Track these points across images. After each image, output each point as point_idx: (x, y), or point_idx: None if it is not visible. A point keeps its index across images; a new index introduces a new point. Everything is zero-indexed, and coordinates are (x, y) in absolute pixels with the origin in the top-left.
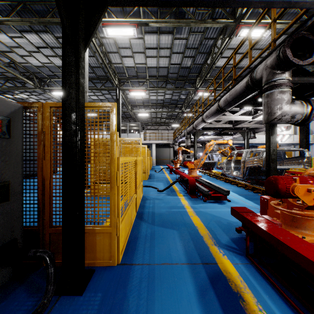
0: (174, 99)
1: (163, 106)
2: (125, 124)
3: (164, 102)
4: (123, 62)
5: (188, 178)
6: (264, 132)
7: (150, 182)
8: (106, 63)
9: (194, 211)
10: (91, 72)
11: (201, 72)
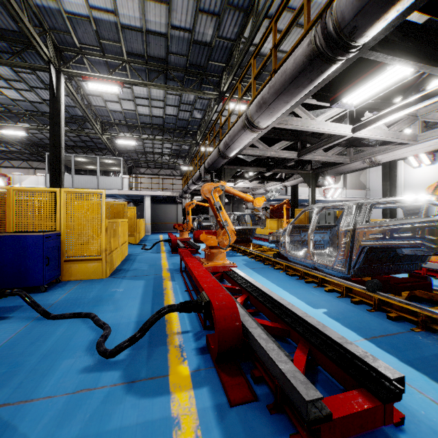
0: (182, 118)
1: (164, 132)
2: (93, 160)
3: (165, 122)
4: None
5: (210, 299)
6: (306, 185)
7: (108, 287)
8: None
9: None
10: None
11: (231, 62)
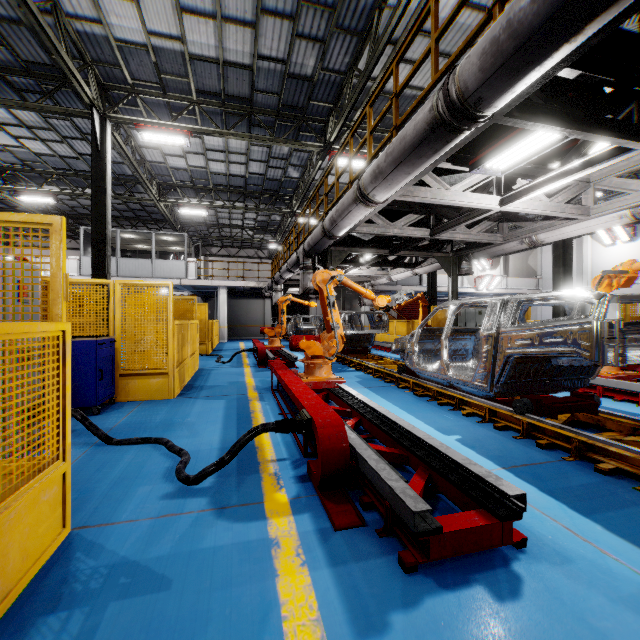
0: (272, 177)
1: (246, 196)
2: (146, 237)
3: (248, 184)
4: (106, 17)
5: (312, 416)
6: None
7: (178, 409)
8: None
9: None
10: None
11: (341, 101)
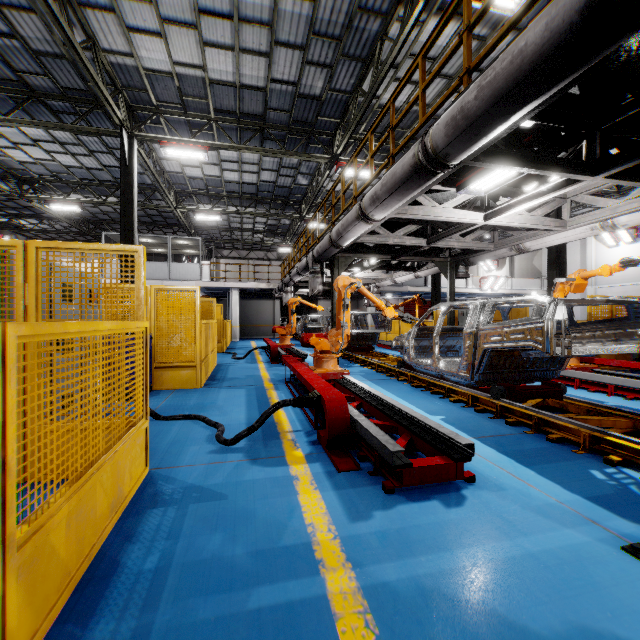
0: (282, 185)
1: (257, 202)
2: (163, 241)
3: (259, 190)
4: (137, 50)
5: (322, 394)
6: None
7: (206, 396)
8: (70, 31)
9: (365, 596)
10: (40, 74)
11: (347, 117)
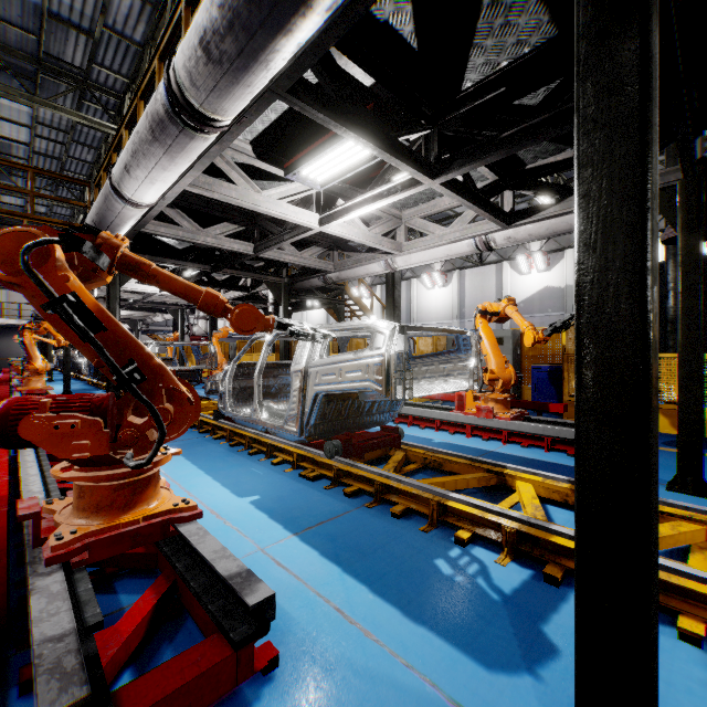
0: None
1: None
2: None
3: None
4: None
5: (3, 377)
6: None
7: None
8: None
9: None
10: None
11: None
